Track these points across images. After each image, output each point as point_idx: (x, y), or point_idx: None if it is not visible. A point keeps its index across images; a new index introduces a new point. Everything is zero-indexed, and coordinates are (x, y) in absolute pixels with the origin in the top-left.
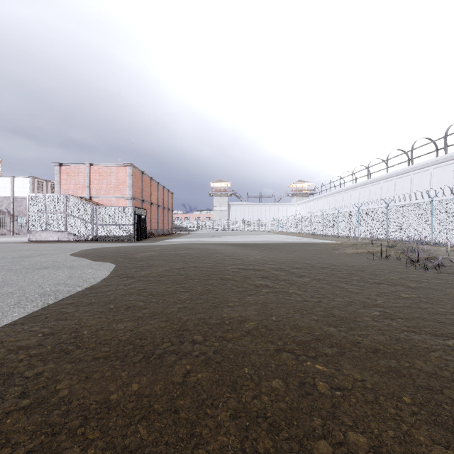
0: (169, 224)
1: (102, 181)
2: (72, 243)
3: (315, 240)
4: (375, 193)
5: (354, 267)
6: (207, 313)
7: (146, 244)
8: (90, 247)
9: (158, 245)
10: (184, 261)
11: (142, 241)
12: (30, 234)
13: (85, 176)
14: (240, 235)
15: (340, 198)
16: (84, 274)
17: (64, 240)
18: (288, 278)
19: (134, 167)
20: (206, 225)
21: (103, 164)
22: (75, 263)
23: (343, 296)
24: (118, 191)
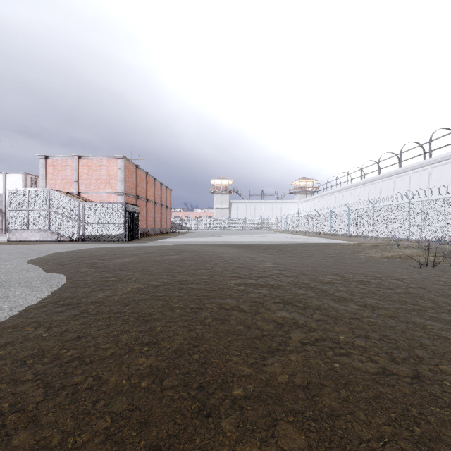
0: (167, 222)
1: (91, 176)
2: (52, 244)
3: (327, 240)
4: (387, 189)
5: (406, 282)
6: (178, 447)
7: (135, 245)
8: (66, 250)
9: (148, 246)
10: (169, 272)
11: (133, 241)
12: (9, 233)
13: (73, 169)
14: (242, 234)
15: (347, 195)
16: (0, 301)
17: (47, 240)
18: (322, 304)
19: (127, 159)
20: (206, 223)
21: (93, 157)
22: (16, 276)
23: (449, 356)
24: (109, 186)
